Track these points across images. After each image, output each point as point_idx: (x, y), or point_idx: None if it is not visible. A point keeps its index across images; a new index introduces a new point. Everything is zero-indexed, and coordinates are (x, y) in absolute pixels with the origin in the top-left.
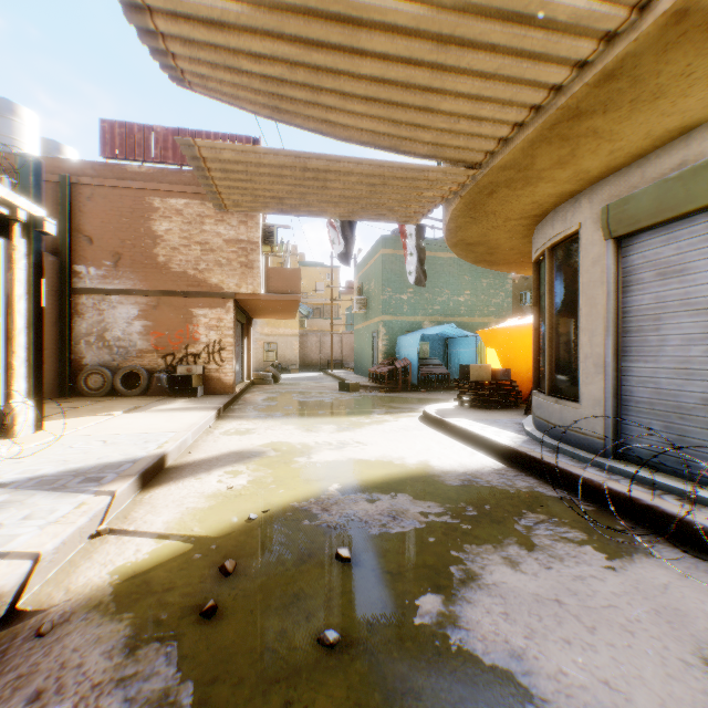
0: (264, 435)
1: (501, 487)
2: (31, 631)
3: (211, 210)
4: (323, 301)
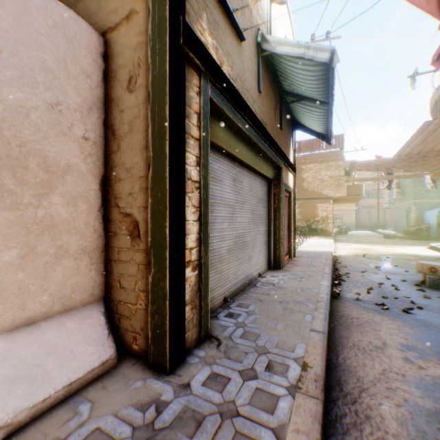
0: (355, 246)
1: None
2: (338, 256)
3: (323, 166)
4: (370, 187)
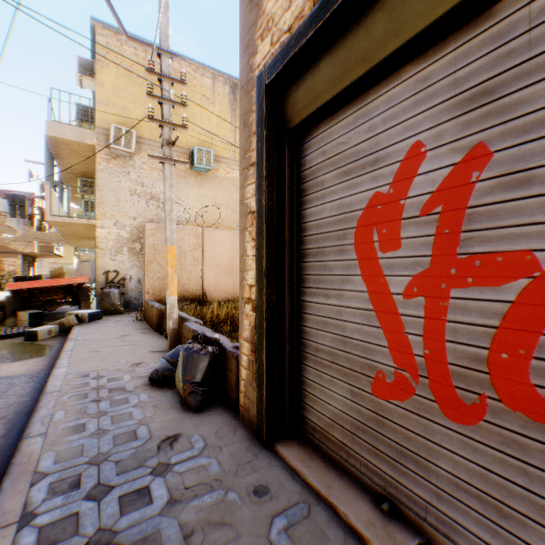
0: None
1: None
2: None
3: None
4: None
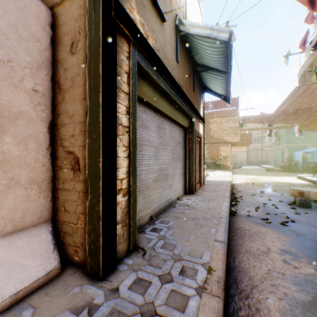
0: (247, 177)
1: (305, 185)
2: (234, 184)
3: (224, 120)
4: (256, 135)
